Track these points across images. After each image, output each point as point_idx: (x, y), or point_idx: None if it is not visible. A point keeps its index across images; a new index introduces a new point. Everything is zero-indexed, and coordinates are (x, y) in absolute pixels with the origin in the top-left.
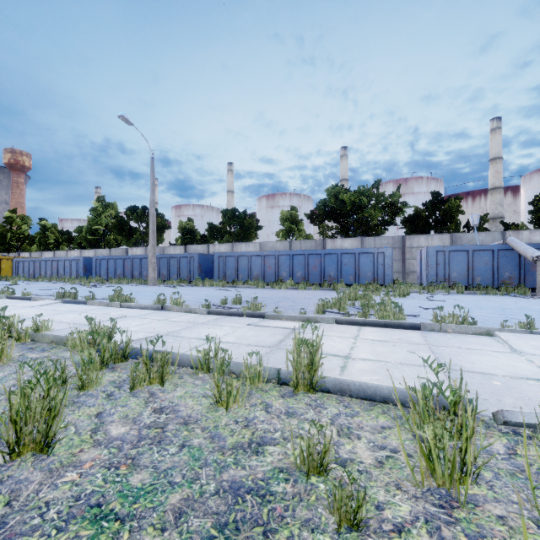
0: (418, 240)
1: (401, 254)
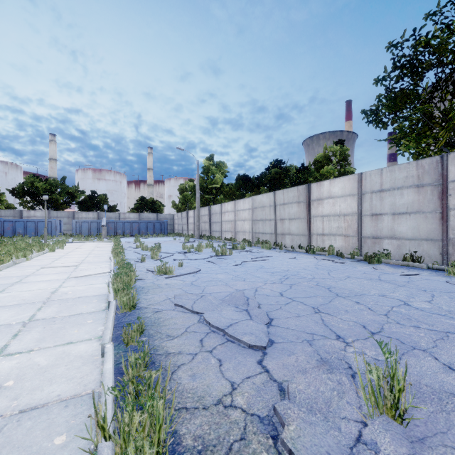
0: (82, 214)
1: None
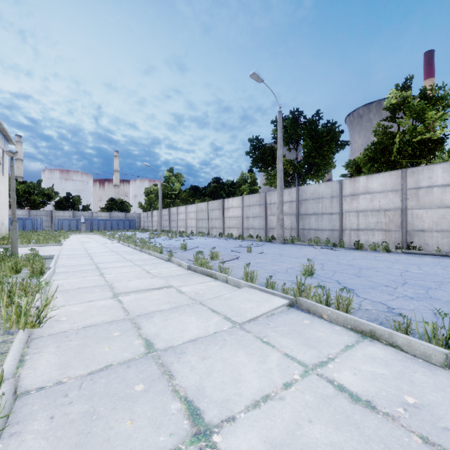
0: (59, 213)
1: (51, 218)
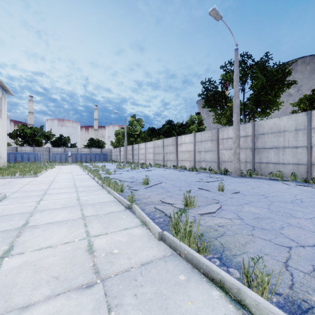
0: (54, 149)
1: (49, 153)
